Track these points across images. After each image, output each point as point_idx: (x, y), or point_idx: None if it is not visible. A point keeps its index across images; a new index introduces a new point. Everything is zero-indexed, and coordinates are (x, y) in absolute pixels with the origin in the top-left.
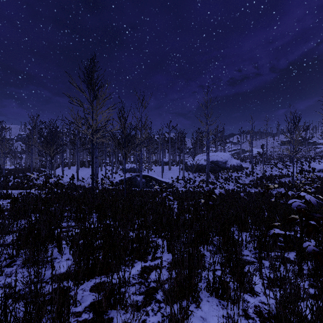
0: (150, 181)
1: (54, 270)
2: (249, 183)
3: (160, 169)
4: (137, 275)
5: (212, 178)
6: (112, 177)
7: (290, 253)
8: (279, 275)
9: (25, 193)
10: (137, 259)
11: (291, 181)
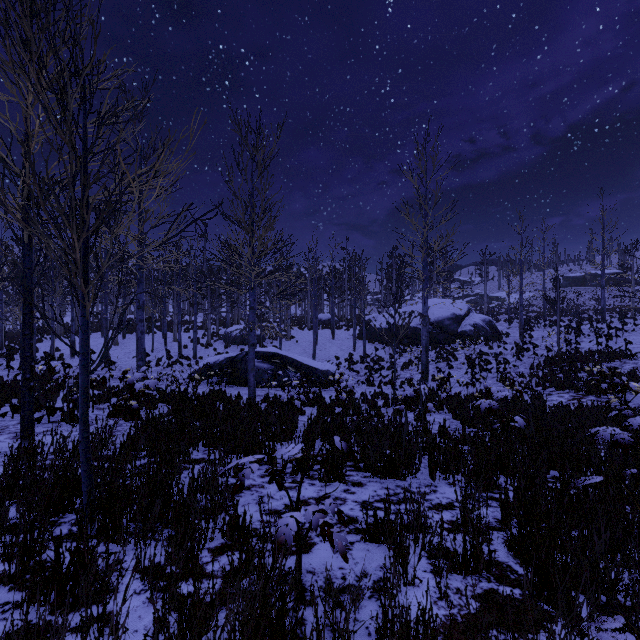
0: (282, 369)
1: None
2: (531, 373)
3: (310, 336)
4: None
5: (431, 359)
6: (196, 356)
7: None
8: None
9: None
10: None
11: None
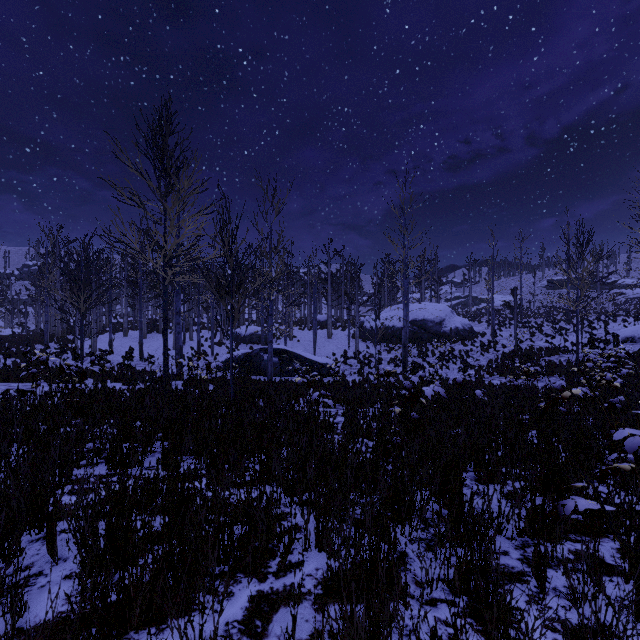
0: (290, 362)
1: (24, 613)
2: (487, 365)
3: (310, 336)
4: (237, 625)
5: (414, 355)
6: (213, 353)
7: (602, 542)
8: (589, 614)
9: (17, 392)
10: (242, 572)
11: (572, 362)
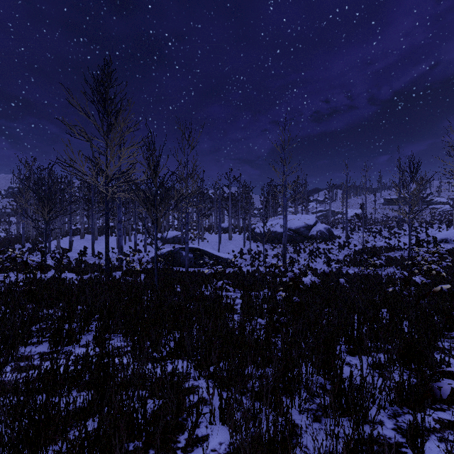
0: (201, 257)
1: None
2: (344, 259)
3: (216, 238)
4: None
5: (290, 252)
6: (146, 250)
7: None
8: None
9: None
10: (154, 448)
11: (404, 257)
